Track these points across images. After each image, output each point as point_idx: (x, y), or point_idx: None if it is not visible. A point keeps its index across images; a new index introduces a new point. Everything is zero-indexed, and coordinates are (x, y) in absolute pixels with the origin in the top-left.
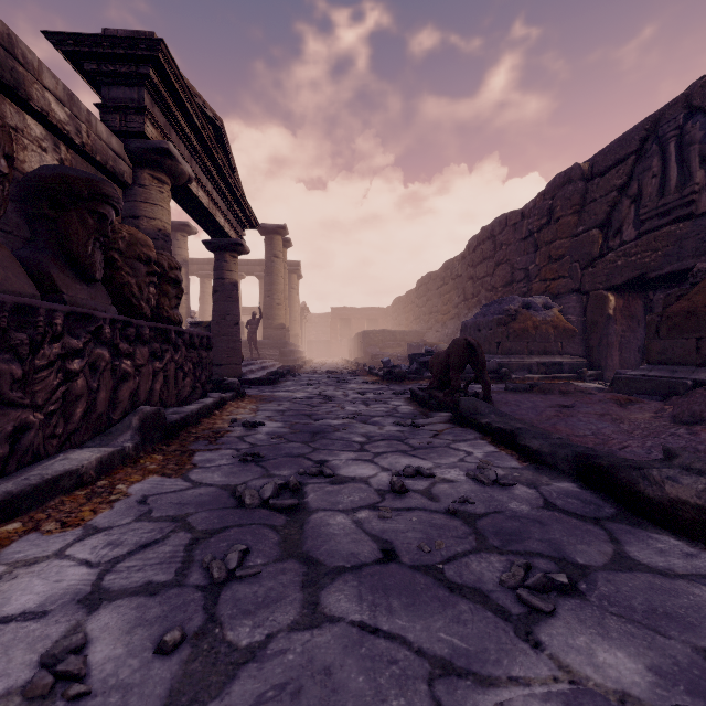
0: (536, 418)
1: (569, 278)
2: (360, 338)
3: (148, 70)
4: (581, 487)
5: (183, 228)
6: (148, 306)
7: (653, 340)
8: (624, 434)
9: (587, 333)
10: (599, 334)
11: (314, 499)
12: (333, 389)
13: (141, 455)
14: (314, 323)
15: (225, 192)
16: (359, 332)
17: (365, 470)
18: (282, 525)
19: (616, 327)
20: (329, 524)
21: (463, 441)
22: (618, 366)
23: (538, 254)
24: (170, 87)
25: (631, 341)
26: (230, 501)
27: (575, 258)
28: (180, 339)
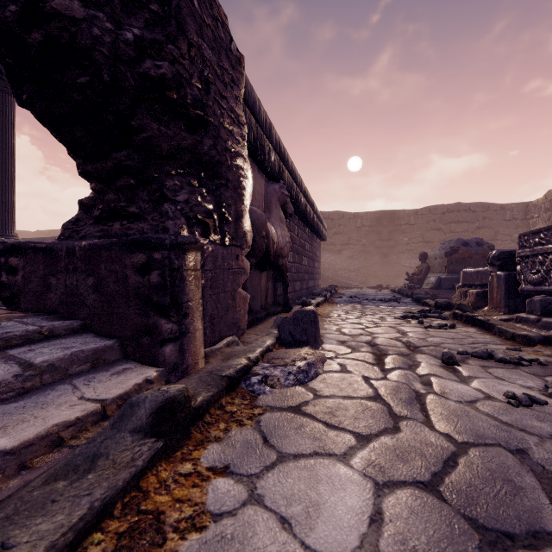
0: None
1: None
2: None
3: None
4: None
5: None
6: None
7: None
8: None
9: None
10: None
11: None
12: None
13: None
14: None
15: None
16: None
17: None
18: None
19: None
20: None
21: None
22: None
23: None
24: None
25: None
26: None
27: None
28: None
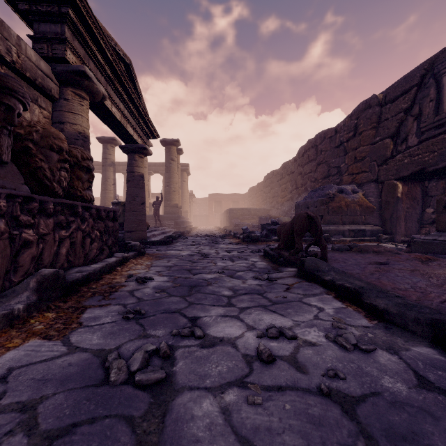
0: (361, 273)
1: (369, 172)
2: (227, 213)
3: (67, 9)
4: (443, 354)
5: (112, 141)
6: (59, 186)
7: (442, 214)
8: (437, 287)
9: (382, 210)
10: (391, 210)
11: (183, 369)
12: (209, 249)
13: (34, 314)
14: (198, 204)
15: (133, 111)
16: (226, 209)
17: (232, 329)
18: (143, 414)
19: (402, 205)
20: (193, 417)
21: (312, 296)
22: (404, 232)
23: (347, 156)
24: (86, 26)
25: (413, 215)
26: (96, 374)
27: (373, 159)
28: (87, 212)
